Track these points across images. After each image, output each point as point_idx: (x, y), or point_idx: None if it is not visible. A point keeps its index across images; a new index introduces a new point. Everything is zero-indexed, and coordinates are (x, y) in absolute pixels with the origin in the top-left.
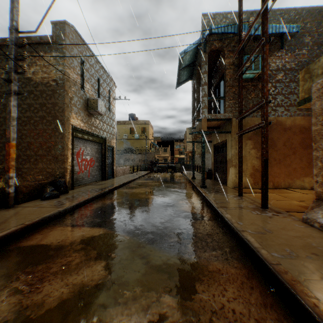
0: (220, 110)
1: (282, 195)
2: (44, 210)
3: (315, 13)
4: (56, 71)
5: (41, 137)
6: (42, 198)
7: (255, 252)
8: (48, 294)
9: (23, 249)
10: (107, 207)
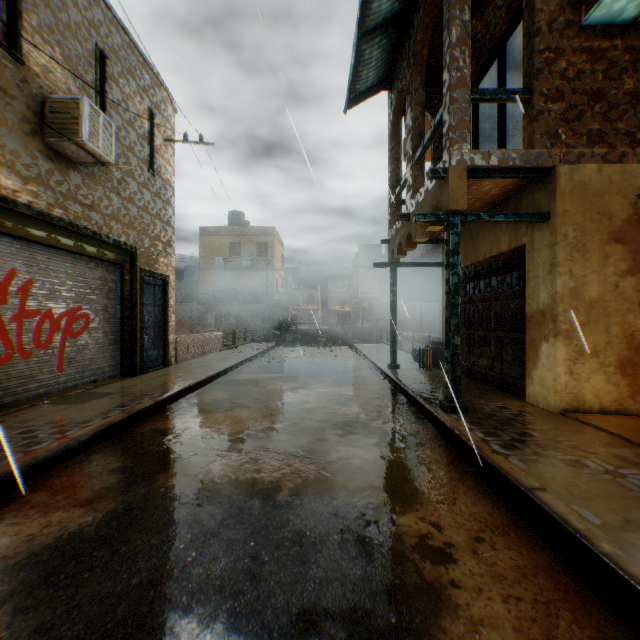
0: None
1: None
2: None
3: None
4: None
5: None
6: None
7: None
8: None
9: None
10: None
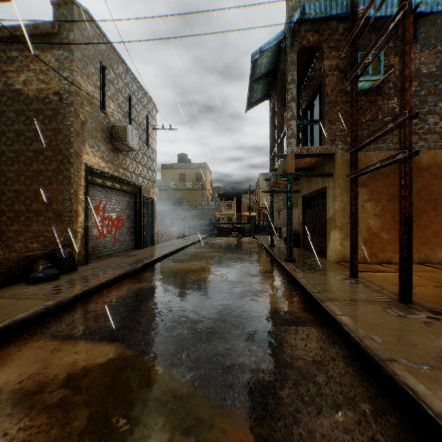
0: (313, 144)
1: (422, 276)
2: (22, 305)
3: None
4: (60, 79)
5: (36, 182)
6: (28, 281)
7: None
8: None
9: None
10: (135, 296)
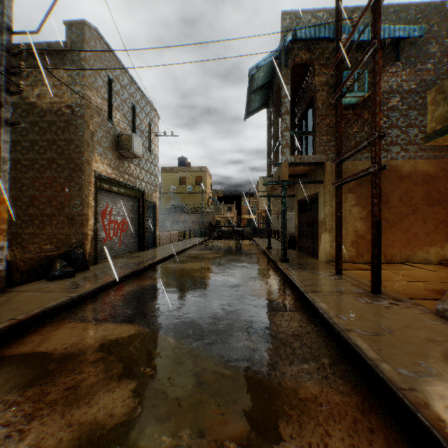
0: (308, 151)
1: (399, 273)
2: (49, 297)
3: (445, 10)
4: (72, 93)
5: (50, 188)
6: (49, 278)
7: (371, 366)
8: (37, 443)
9: (9, 359)
10: (144, 291)
